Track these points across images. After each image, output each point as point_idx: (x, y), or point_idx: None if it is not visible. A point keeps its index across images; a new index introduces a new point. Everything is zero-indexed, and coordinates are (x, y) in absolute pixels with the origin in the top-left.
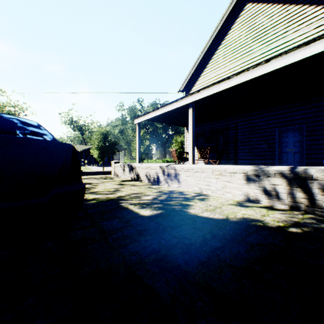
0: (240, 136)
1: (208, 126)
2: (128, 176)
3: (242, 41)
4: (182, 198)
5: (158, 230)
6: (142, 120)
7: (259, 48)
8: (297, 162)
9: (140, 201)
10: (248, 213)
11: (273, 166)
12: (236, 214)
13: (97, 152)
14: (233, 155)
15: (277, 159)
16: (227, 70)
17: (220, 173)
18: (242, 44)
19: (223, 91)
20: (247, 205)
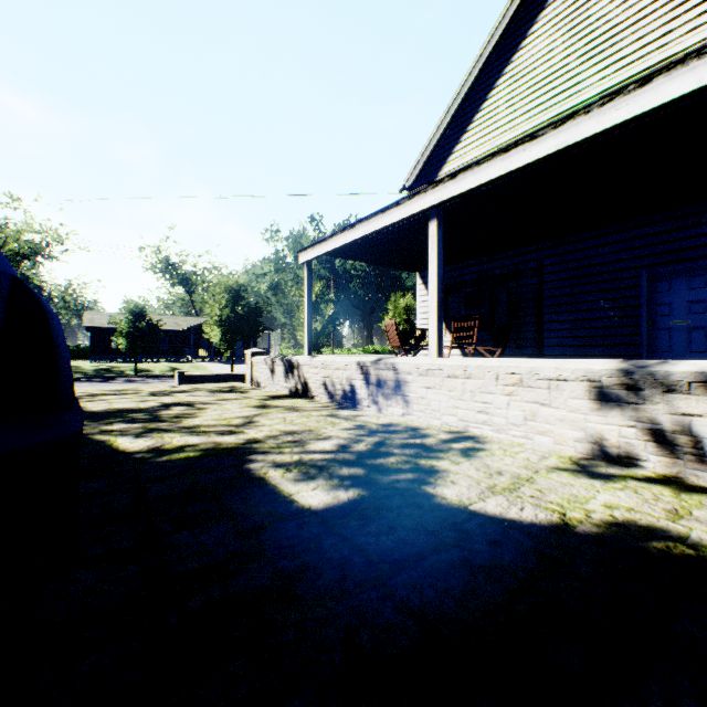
0: (549, 292)
1: (472, 268)
2: (282, 387)
3: (556, 63)
4: (417, 447)
5: (349, 572)
6: (315, 255)
7: (598, 77)
8: (697, 352)
9: (303, 457)
10: (625, 504)
11: (681, 362)
12: (586, 506)
13: (219, 331)
14: (532, 335)
15: (644, 345)
16: (517, 134)
17: (519, 380)
18: (556, 71)
19: (516, 172)
20: (606, 474)
